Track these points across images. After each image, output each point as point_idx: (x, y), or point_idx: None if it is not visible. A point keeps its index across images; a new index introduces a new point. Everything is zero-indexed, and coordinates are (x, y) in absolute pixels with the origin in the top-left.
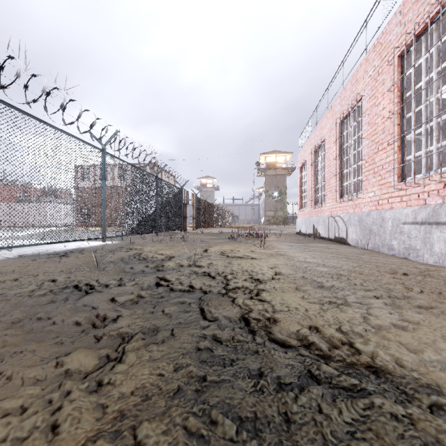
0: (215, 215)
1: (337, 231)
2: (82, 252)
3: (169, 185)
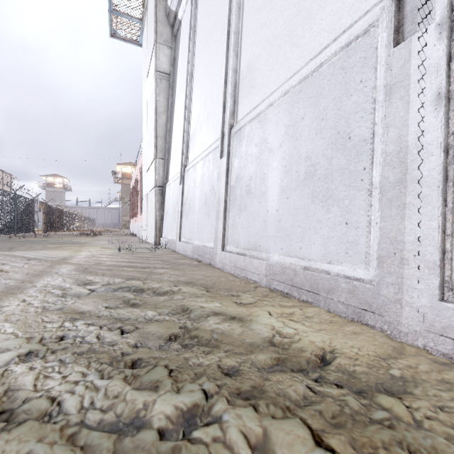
0: (66, 220)
1: (136, 231)
2: None
3: (24, 198)
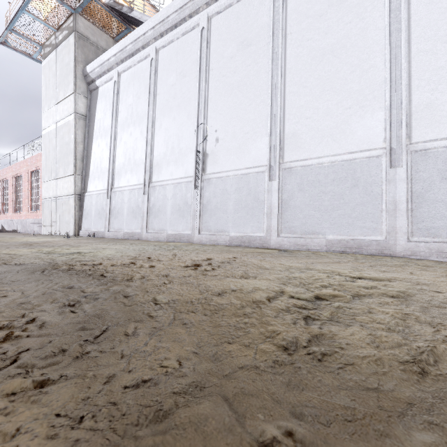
0: None
1: (14, 227)
2: None
3: None
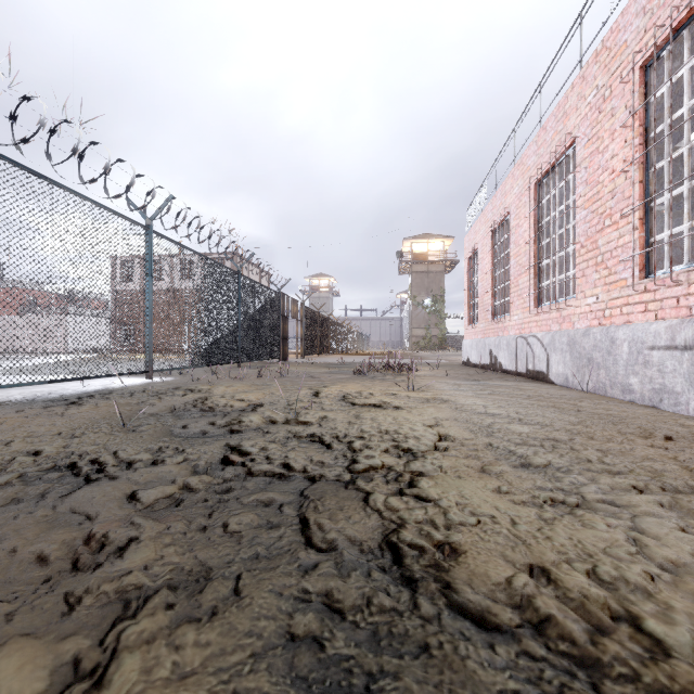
0: (333, 335)
1: (531, 361)
2: (108, 397)
3: (259, 286)
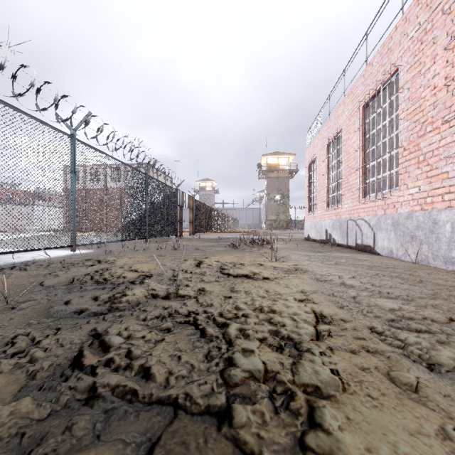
0: (214, 219)
1: (360, 237)
2: (26, 268)
3: (162, 184)
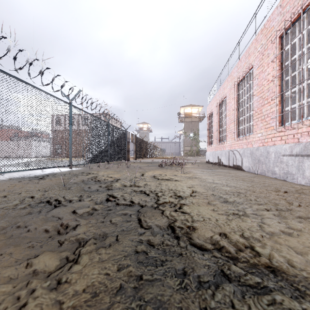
0: (149, 149)
1: (235, 161)
2: (55, 176)
3: (117, 128)
